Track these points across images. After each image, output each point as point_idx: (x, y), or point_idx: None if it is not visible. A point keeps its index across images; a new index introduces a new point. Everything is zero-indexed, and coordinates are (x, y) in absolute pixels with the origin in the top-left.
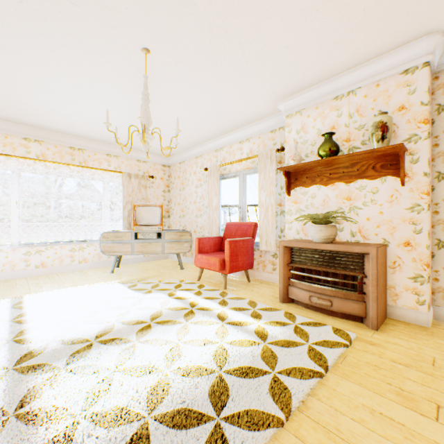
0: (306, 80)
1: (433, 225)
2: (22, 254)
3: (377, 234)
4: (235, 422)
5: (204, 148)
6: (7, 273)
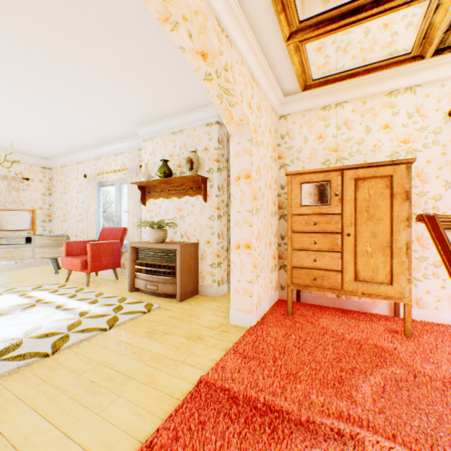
0: (150, 116)
1: (228, 229)
2: None
3: (195, 236)
4: (11, 360)
5: (84, 155)
6: None
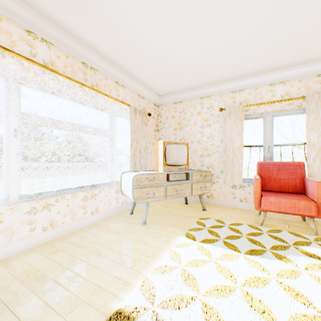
0: None
1: None
2: (24, 213)
3: None
4: None
5: (216, 89)
6: (1, 249)
